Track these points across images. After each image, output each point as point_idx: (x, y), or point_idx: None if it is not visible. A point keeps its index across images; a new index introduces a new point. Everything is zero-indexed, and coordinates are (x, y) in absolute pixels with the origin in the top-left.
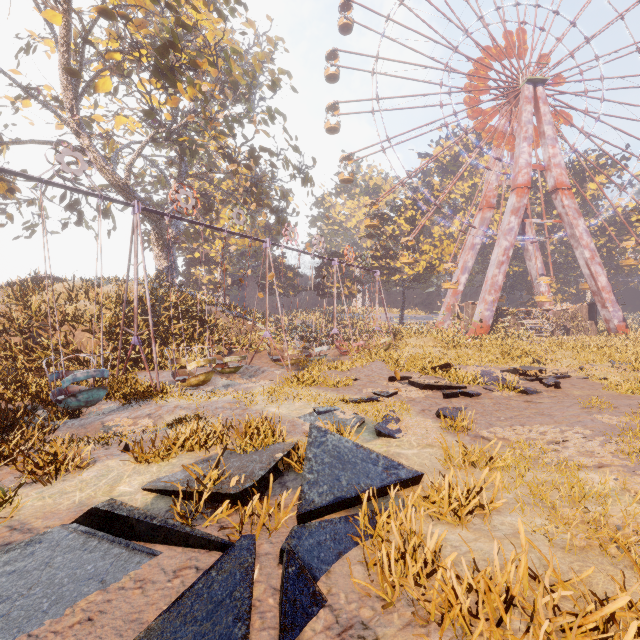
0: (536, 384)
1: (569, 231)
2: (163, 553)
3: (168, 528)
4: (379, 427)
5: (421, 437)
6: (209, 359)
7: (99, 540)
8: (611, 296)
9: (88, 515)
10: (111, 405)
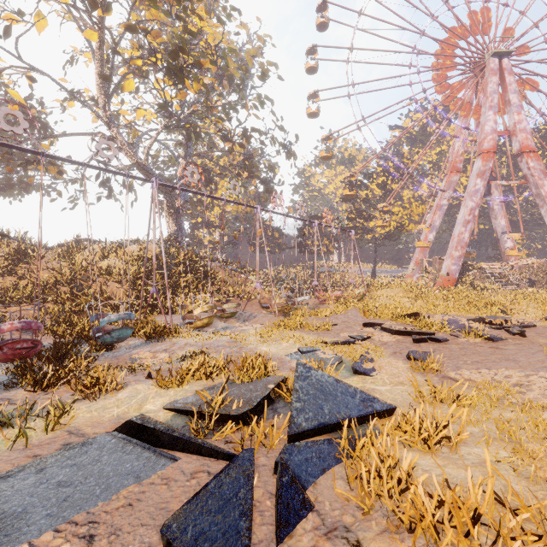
0: (501, 332)
1: (534, 191)
2: (182, 459)
3: (185, 439)
4: (355, 366)
5: (393, 376)
6: (211, 306)
7: (134, 445)
8: None
9: (125, 426)
10: (136, 341)
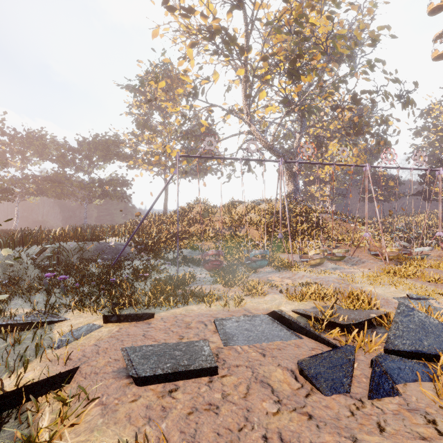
0: None
1: None
2: (305, 339)
3: (307, 329)
4: None
5: None
6: (322, 249)
7: (277, 324)
8: None
9: (272, 313)
10: (269, 269)
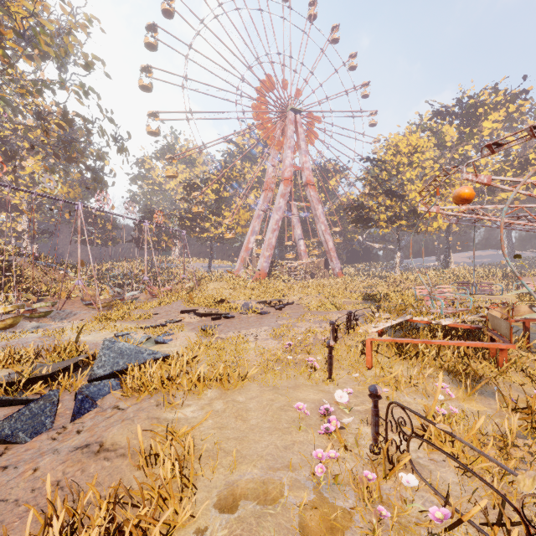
0: (272, 309)
1: (314, 212)
2: None
3: None
4: (158, 339)
5: (183, 341)
6: (17, 305)
7: None
8: (335, 254)
9: None
10: None
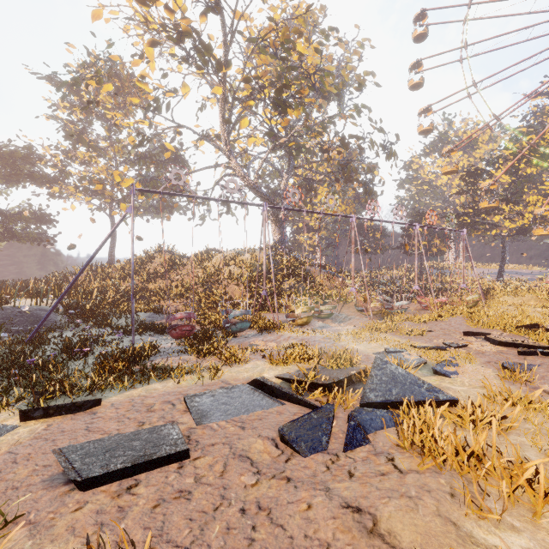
0: None
1: None
2: (288, 405)
3: (290, 394)
4: (436, 367)
5: (474, 380)
6: (309, 307)
7: (259, 393)
8: None
9: (253, 382)
10: (252, 332)
